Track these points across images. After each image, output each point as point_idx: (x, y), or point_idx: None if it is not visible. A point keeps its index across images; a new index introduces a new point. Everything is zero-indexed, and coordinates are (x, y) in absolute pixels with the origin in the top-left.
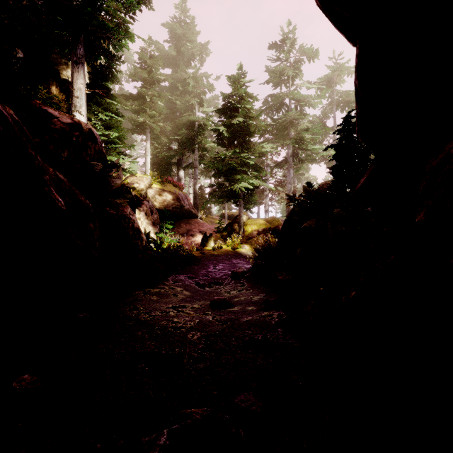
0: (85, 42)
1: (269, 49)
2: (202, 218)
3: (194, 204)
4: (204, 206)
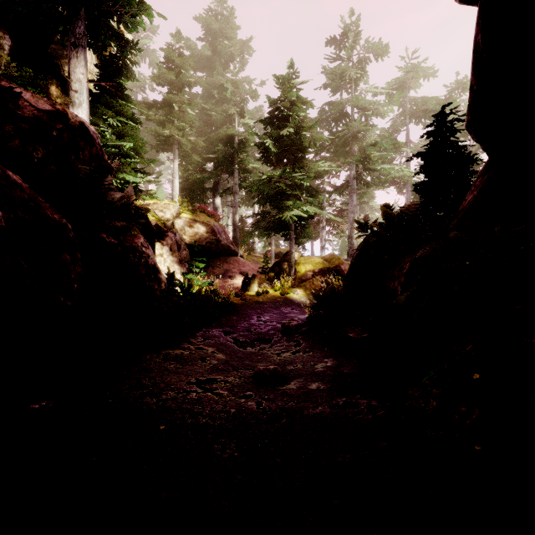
0: (87, 18)
1: (326, 45)
2: (244, 256)
3: (233, 238)
4: (246, 240)
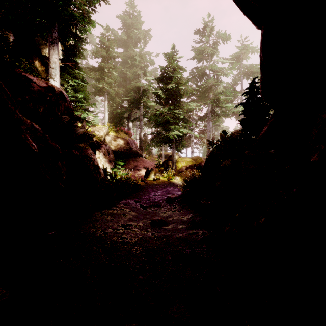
0: (58, 27)
1: (194, 34)
2: (146, 157)
3: (139, 147)
4: (147, 148)
